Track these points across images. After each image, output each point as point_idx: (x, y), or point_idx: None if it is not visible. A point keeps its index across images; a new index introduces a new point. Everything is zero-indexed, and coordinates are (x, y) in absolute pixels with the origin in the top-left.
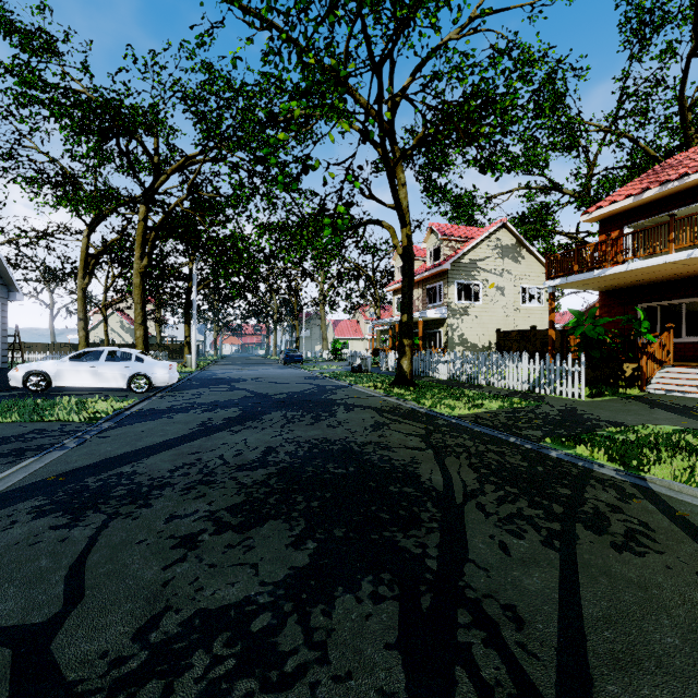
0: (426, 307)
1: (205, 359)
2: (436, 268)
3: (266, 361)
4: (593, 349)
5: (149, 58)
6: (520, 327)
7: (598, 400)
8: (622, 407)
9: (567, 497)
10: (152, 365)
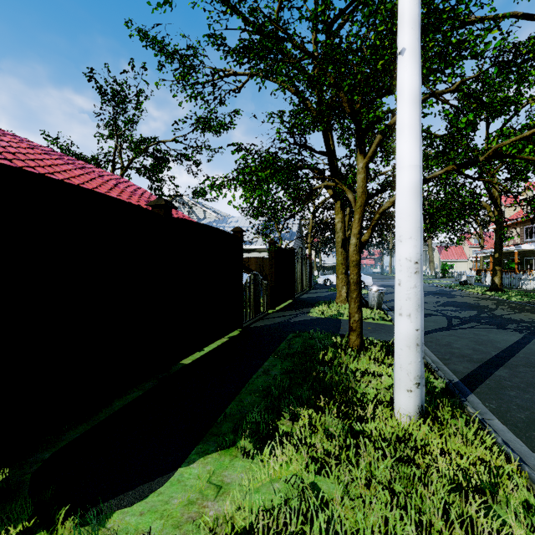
0: (523, 241)
1: None
2: (531, 215)
3: (389, 277)
4: None
5: None
6: None
7: None
8: None
9: (532, 311)
10: (365, 278)
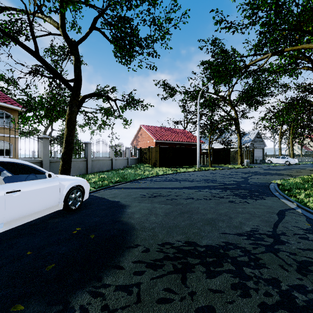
0: None
1: None
2: None
3: None
4: None
5: None
6: None
7: None
8: None
9: None
10: (290, 159)
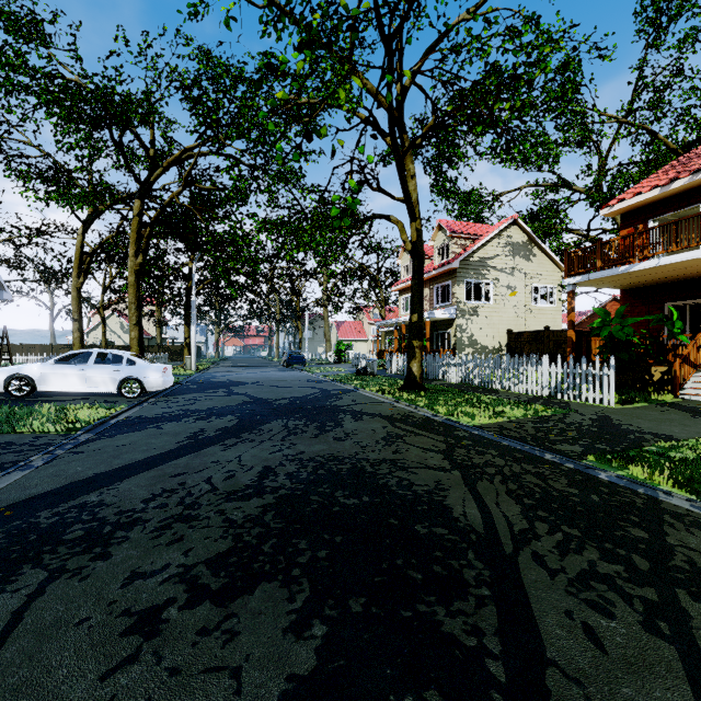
0: (434, 307)
1: (206, 361)
2: (445, 267)
3: (268, 363)
4: (620, 351)
5: (142, 40)
6: (532, 328)
7: (630, 408)
8: (660, 416)
9: (646, 544)
10: (144, 369)
